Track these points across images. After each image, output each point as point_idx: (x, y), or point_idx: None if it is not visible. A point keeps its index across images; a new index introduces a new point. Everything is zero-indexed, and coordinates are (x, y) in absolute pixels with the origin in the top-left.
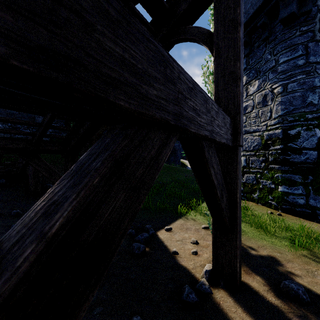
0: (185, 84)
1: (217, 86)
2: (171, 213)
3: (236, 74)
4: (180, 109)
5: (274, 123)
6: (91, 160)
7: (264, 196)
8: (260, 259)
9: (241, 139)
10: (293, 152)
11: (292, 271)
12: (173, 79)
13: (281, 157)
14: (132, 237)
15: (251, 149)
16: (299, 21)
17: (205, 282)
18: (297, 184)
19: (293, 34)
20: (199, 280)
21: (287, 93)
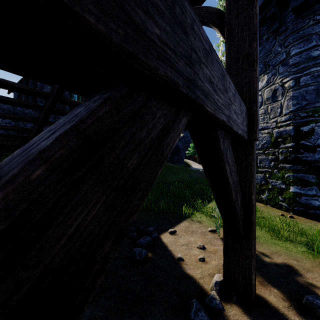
0: (200, 42)
1: (229, 72)
2: (175, 214)
3: (252, 57)
4: (193, 74)
5: (285, 119)
6: (44, 138)
7: (273, 197)
8: (275, 267)
9: (257, 132)
10: (306, 150)
11: (314, 283)
12: (185, 26)
13: (293, 155)
14: (134, 241)
15: (259, 147)
16: (313, 10)
17: (216, 296)
18: (311, 185)
19: (306, 24)
20: (208, 292)
21: (300, 87)
